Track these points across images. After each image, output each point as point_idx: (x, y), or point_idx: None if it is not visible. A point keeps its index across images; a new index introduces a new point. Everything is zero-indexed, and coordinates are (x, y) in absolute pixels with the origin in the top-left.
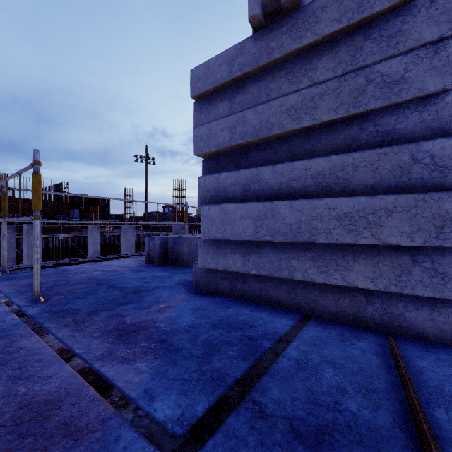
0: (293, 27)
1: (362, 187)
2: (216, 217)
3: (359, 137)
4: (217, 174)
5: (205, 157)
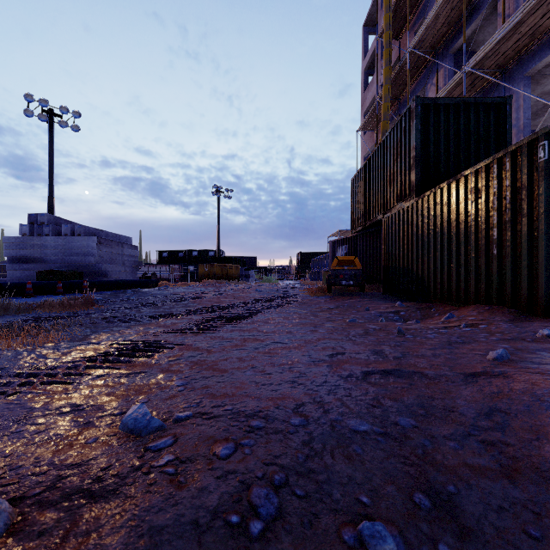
0: (30, 239)
1: (41, 269)
2: (11, 273)
3: (43, 260)
4: (12, 264)
5: (8, 257)
